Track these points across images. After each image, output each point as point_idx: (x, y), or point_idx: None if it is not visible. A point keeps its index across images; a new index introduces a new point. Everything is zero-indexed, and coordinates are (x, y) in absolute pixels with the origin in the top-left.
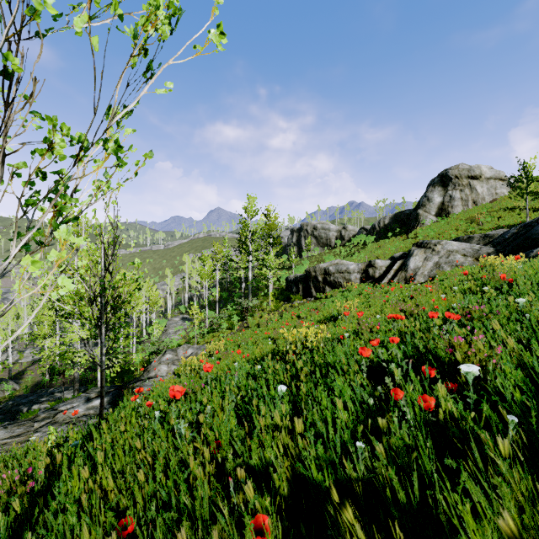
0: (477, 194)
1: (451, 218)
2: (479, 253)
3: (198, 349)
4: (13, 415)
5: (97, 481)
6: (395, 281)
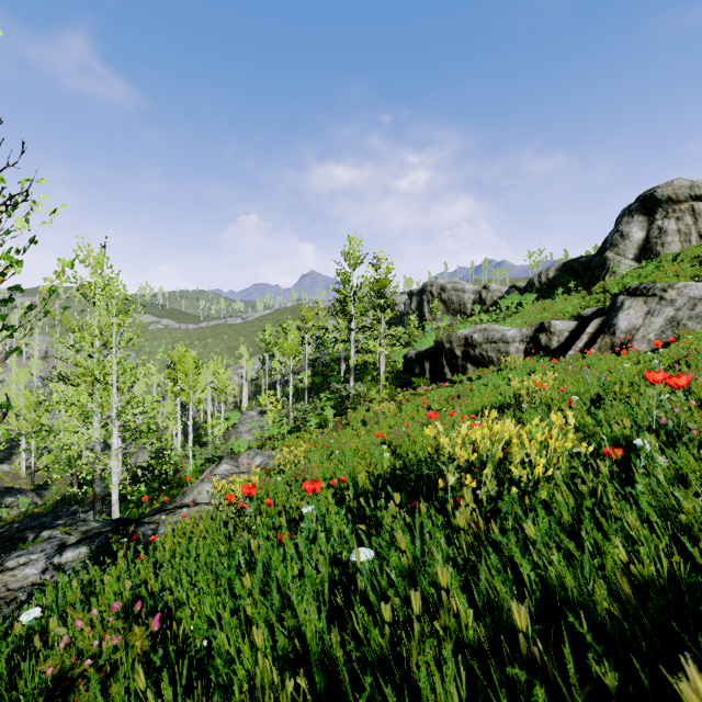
0: None
1: (663, 261)
2: None
3: (270, 457)
4: (14, 545)
5: None
6: (593, 351)
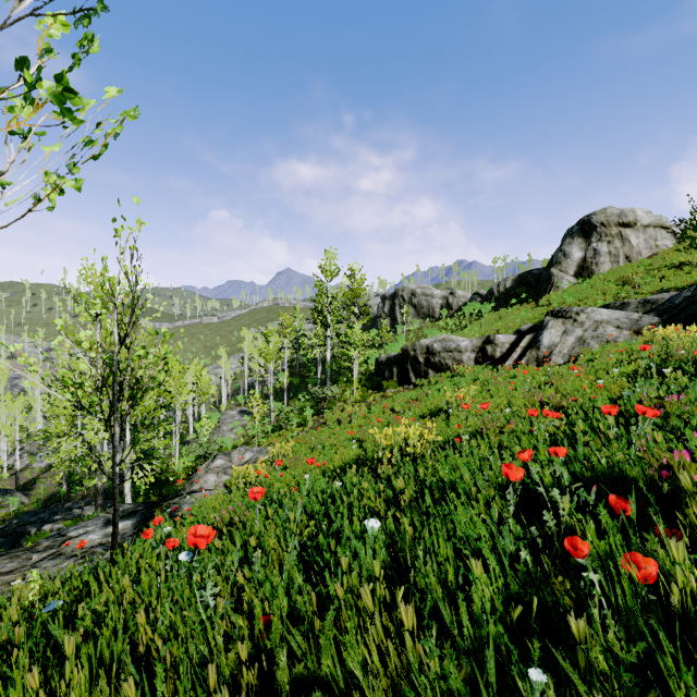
0: (630, 246)
1: (596, 279)
2: (639, 324)
3: (259, 452)
4: (18, 538)
5: (62, 689)
6: (523, 363)
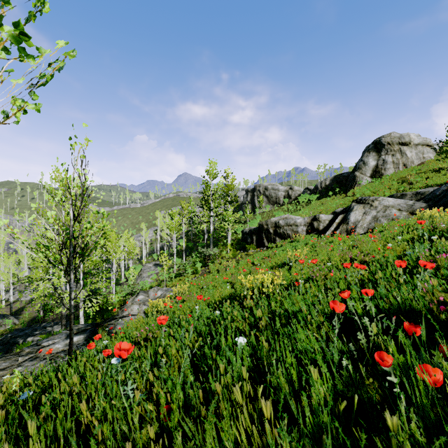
0: (406, 158)
1: (384, 179)
2: (413, 207)
3: (166, 291)
4: (11, 346)
5: None
6: (337, 233)
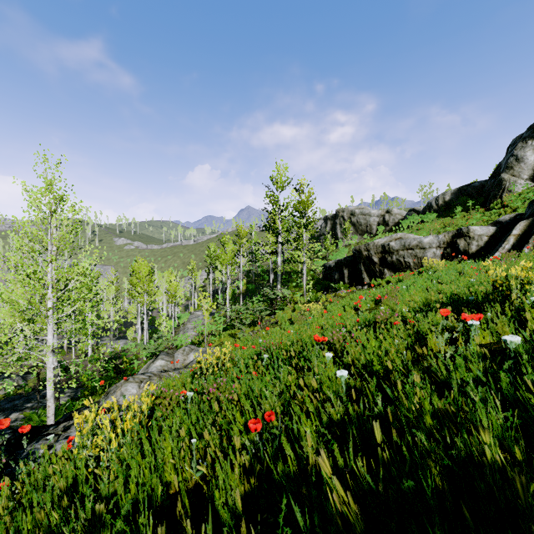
0: None
1: None
2: None
3: (202, 353)
4: None
5: None
6: (526, 251)
